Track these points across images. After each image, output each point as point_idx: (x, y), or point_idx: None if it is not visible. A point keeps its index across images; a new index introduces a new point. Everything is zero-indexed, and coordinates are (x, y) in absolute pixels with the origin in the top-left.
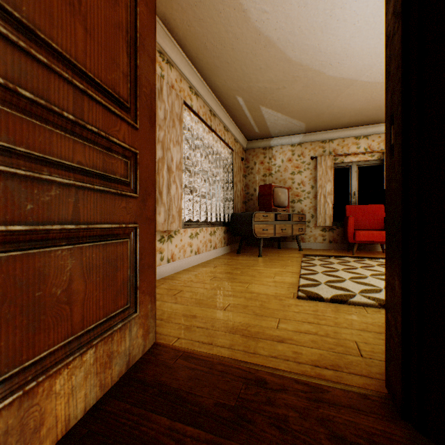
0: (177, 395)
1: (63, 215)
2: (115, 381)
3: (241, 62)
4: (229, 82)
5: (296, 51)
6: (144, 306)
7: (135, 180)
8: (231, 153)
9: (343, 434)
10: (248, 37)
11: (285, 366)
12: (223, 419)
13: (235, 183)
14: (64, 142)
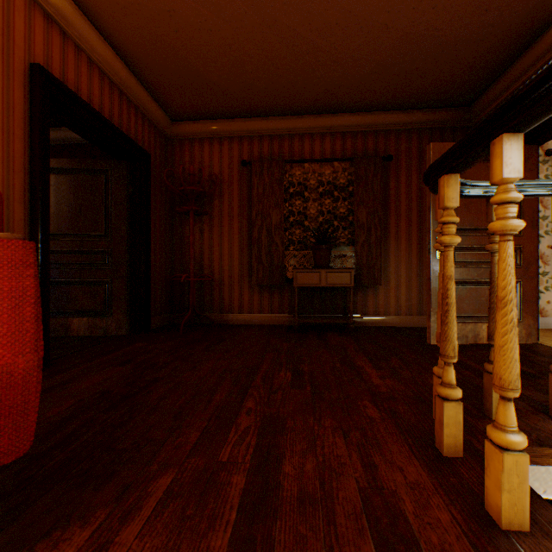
0: (531, 350)
1: (484, 277)
2: None
3: None
4: None
5: None
6: (526, 320)
7: (519, 259)
8: None
9: None
10: None
11: None
12: (546, 356)
13: None
14: (484, 255)
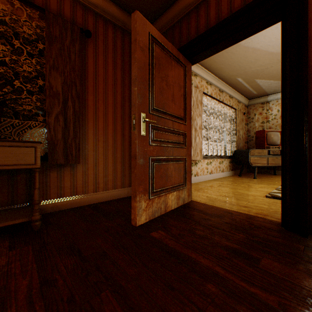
0: (199, 210)
1: (170, 154)
2: (180, 205)
3: (237, 62)
4: (230, 73)
5: (276, 48)
6: (188, 185)
7: (185, 142)
8: (234, 111)
9: (253, 224)
10: (240, 51)
11: (242, 211)
12: (214, 215)
13: (237, 130)
14: (170, 136)
